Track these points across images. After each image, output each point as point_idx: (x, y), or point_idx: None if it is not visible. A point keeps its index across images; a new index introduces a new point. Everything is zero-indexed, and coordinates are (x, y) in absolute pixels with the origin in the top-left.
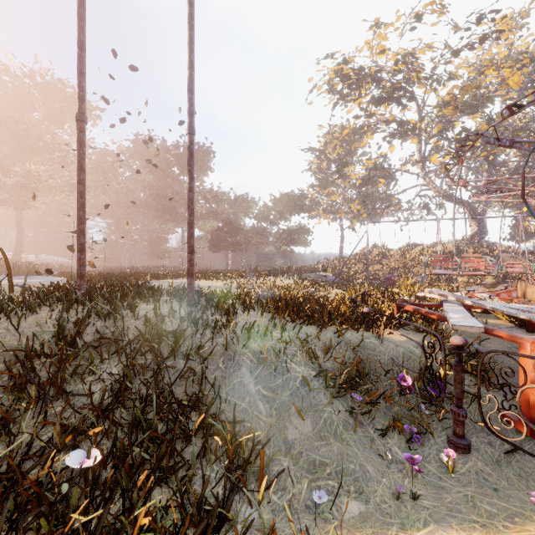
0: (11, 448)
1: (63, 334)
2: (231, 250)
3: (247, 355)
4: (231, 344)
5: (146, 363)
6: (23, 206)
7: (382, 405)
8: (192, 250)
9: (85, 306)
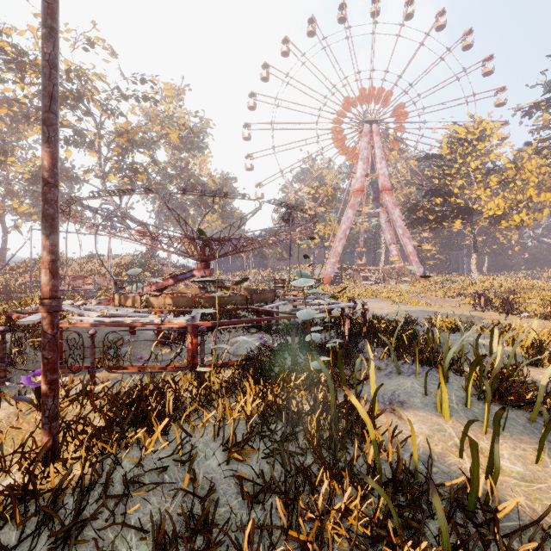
0: None
1: None
2: None
3: None
4: None
5: None
6: None
7: None
8: None
9: None
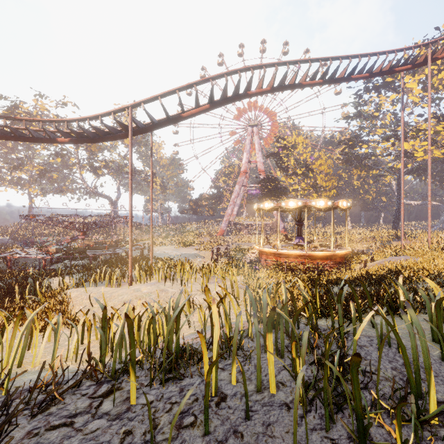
0: None
1: None
2: None
3: None
4: None
5: None
6: None
7: None
8: None
9: None
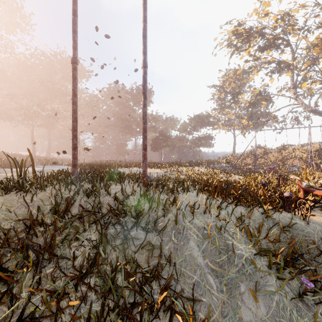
0: (3, 317)
1: (58, 208)
2: (163, 150)
3: (192, 230)
4: (179, 219)
5: (115, 231)
6: (51, 127)
7: (320, 284)
8: (145, 148)
9: (76, 186)
